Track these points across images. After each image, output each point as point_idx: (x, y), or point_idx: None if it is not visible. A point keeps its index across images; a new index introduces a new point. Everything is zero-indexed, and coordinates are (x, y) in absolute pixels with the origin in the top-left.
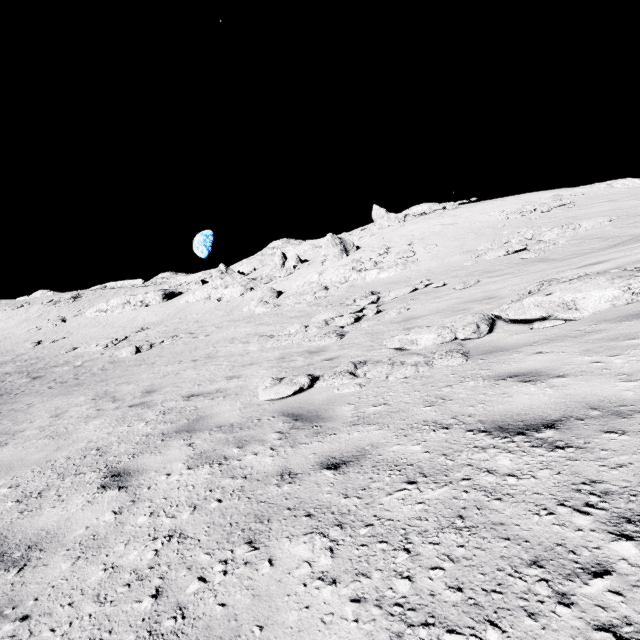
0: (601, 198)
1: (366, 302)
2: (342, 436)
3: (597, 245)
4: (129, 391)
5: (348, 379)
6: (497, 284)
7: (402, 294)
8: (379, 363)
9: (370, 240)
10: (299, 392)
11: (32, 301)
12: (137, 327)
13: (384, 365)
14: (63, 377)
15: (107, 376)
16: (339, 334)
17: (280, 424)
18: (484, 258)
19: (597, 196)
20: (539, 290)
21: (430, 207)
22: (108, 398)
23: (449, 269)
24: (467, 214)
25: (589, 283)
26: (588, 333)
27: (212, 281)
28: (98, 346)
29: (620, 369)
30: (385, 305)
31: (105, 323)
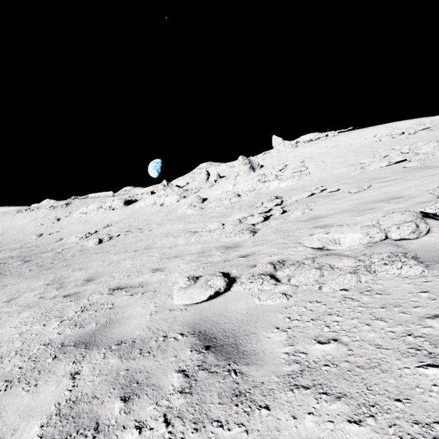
0: None
1: (272, 204)
2: (282, 421)
3: None
4: (76, 278)
5: (269, 285)
6: (396, 186)
7: (302, 198)
8: (302, 265)
9: (271, 160)
10: (214, 296)
11: (40, 206)
12: (105, 224)
13: (311, 269)
14: (44, 261)
15: (72, 262)
16: (252, 231)
17: (187, 352)
18: (368, 169)
19: None
20: None
21: (315, 135)
22: (57, 284)
23: (338, 178)
24: (345, 139)
25: None
26: None
27: (158, 192)
28: (76, 238)
29: None
30: (288, 207)
31: (85, 221)
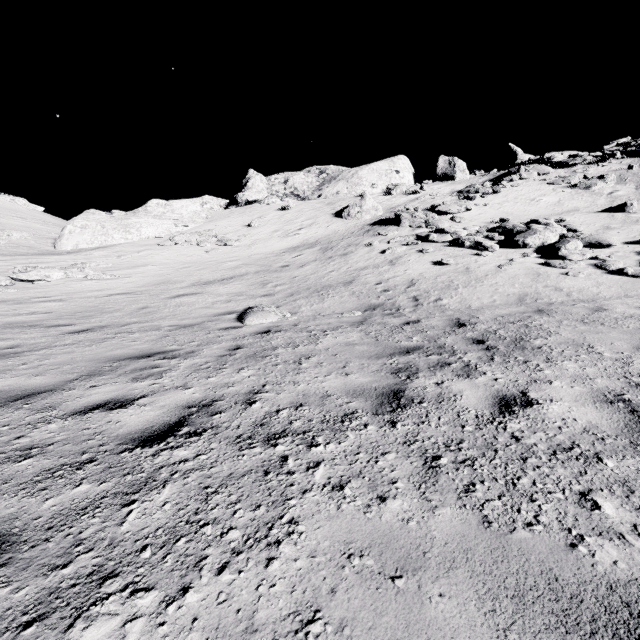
0: (13, 212)
1: None
2: (3, 303)
3: (30, 251)
4: None
5: None
6: None
7: None
8: None
9: None
10: None
11: None
12: None
13: None
14: None
15: None
16: None
17: None
18: None
19: (9, 209)
20: (27, 270)
21: None
22: None
23: None
24: None
25: (53, 270)
26: (58, 284)
27: None
28: None
29: (72, 289)
30: None
31: None
